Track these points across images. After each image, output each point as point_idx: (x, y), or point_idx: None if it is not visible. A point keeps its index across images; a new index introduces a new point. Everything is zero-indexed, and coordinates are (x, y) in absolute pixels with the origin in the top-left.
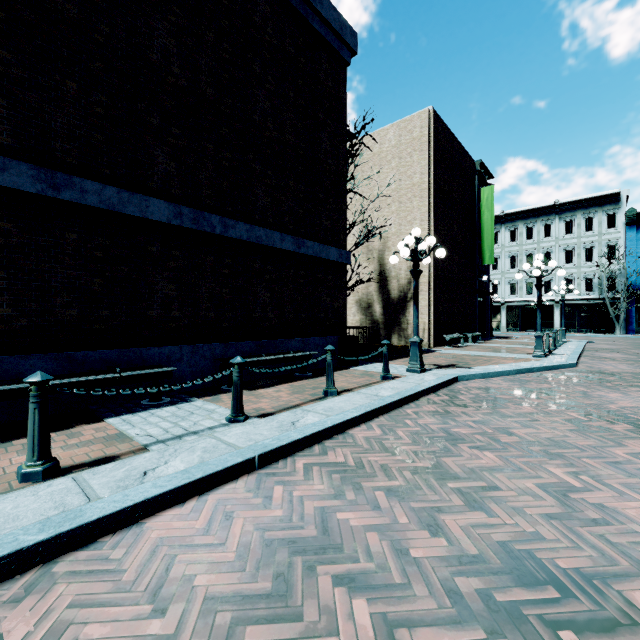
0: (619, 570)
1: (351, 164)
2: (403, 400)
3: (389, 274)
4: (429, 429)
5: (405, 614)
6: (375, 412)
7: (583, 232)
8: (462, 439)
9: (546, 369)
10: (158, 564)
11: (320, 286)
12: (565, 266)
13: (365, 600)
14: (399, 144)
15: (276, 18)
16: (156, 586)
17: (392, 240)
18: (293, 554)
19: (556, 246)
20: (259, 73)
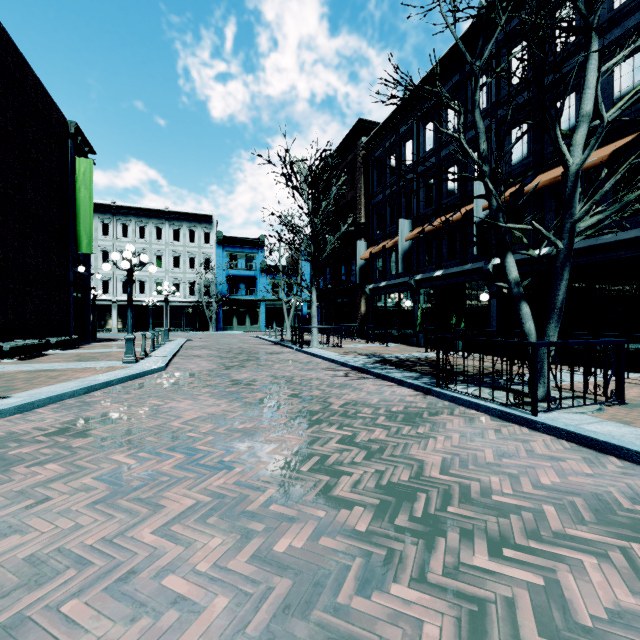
0: None
1: None
2: None
3: None
4: None
5: None
6: None
7: (188, 242)
8: None
9: (130, 379)
10: None
11: None
12: (174, 270)
13: None
14: None
15: None
16: None
17: None
18: None
19: (167, 250)
20: None
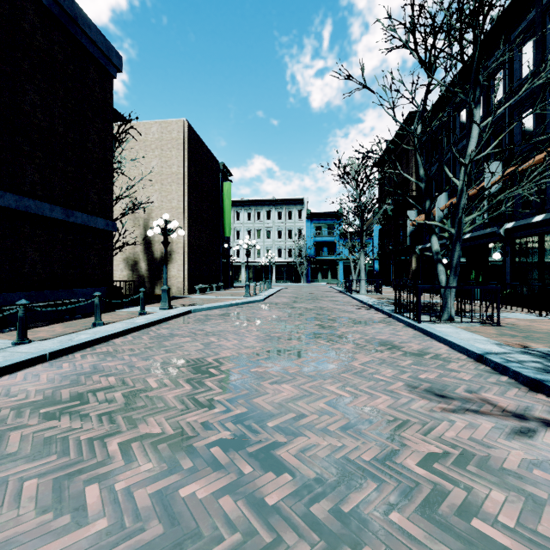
0: (210, 356)
1: (118, 147)
2: (151, 323)
3: (153, 239)
4: (162, 334)
5: (129, 376)
6: (130, 330)
7: (287, 220)
8: (178, 335)
9: (246, 303)
10: (1, 391)
11: (88, 248)
12: (278, 240)
13: (113, 377)
14: (161, 139)
15: (45, 28)
16: (5, 394)
17: (156, 212)
18: (79, 376)
19: (273, 227)
20: (28, 70)
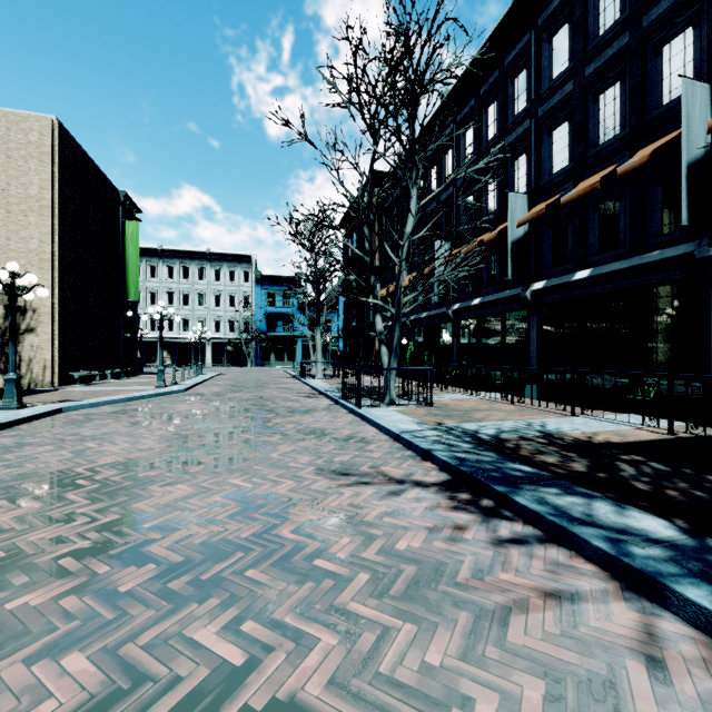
0: (81, 465)
1: None
2: None
3: None
4: (2, 445)
5: None
6: None
7: (228, 281)
8: (31, 444)
9: (158, 395)
10: None
11: None
12: (215, 309)
13: None
14: (7, 139)
15: None
16: None
17: None
18: None
19: (208, 290)
20: None
